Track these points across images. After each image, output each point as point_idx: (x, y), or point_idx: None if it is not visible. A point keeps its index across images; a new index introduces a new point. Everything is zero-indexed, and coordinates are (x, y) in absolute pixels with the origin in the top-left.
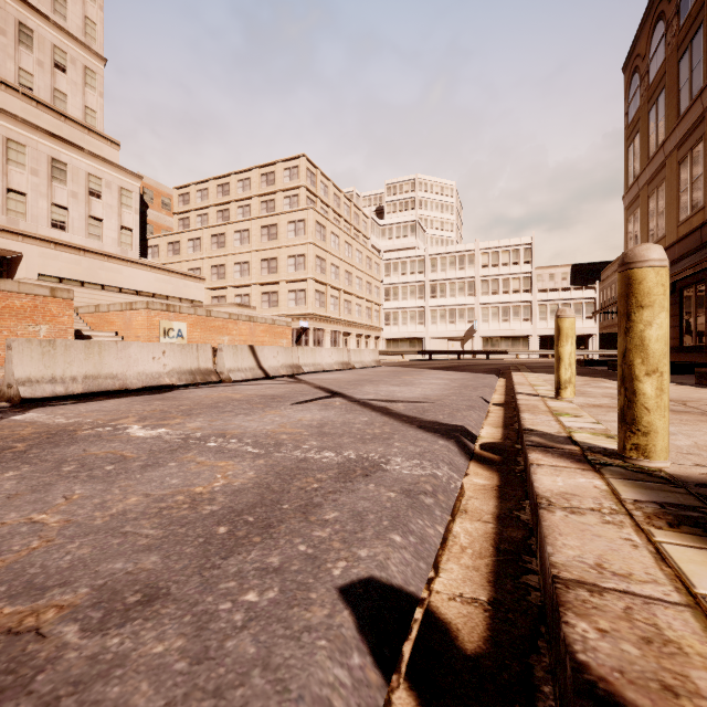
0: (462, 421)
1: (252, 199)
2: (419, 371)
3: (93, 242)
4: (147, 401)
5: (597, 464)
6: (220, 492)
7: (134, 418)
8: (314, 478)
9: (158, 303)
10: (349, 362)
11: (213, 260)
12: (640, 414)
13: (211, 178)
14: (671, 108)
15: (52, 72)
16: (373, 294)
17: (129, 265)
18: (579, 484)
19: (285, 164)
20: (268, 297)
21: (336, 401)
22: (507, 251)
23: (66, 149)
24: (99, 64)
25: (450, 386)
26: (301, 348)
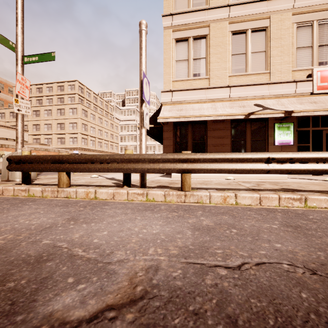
0: None
1: (53, 96)
2: None
3: None
4: None
5: None
6: None
7: None
8: None
9: None
10: None
11: (34, 122)
12: None
13: (33, 84)
14: None
15: None
16: (114, 139)
17: None
18: None
19: (69, 83)
20: (60, 140)
21: None
22: None
23: None
24: None
25: None
26: None
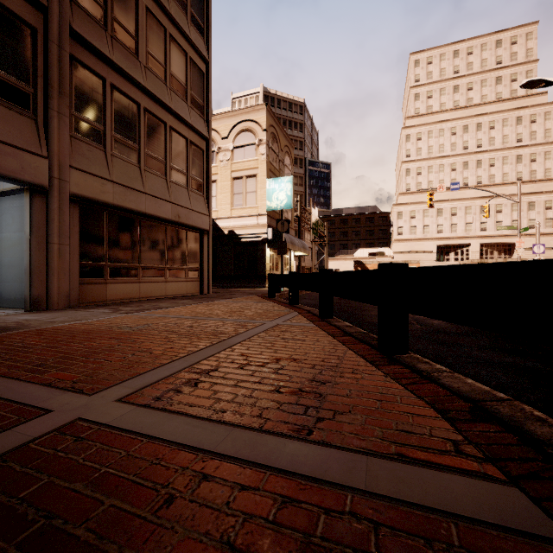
0: None
1: None
2: None
3: (547, 229)
4: None
5: None
6: None
7: None
8: None
9: None
10: None
11: None
12: None
13: None
14: None
15: (529, 165)
16: None
17: None
18: None
19: None
20: None
21: None
22: None
23: (534, 196)
24: (552, 146)
25: None
26: None
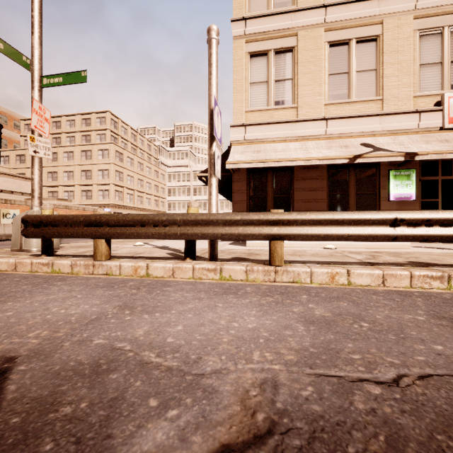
0: None
1: (76, 133)
2: None
3: None
4: None
5: None
6: None
7: None
8: None
9: None
10: None
11: (49, 168)
12: None
13: None
14: None
15: None
16: (160, 192)
17: None
18: None
19: (97, 114)
20: (86, 193)
21: None
22: None
23: None
24: None
25: None
26: None
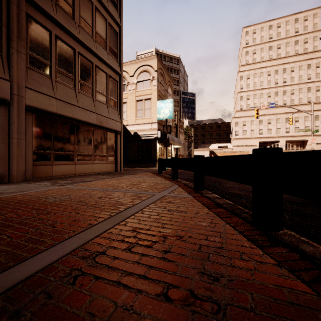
0: None
1: None
2: None
3: None
4: None
5: None
6: None
7: None
8: None
9: None
10: None
11: None
12: None
13: None
14: None
15: (315, 93)
16: None
17: None
18: None
19: None
20: None
21: None
22: None
23: (318, 112)
24: None
25: None
26: None
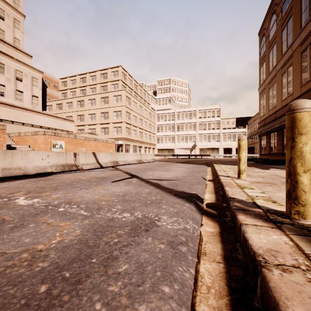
0: (195, 191)
1: (96, 85)
2: (172, 164)
3: (18, 102)
4: (36, 181)
5: (277, 223)
6: (54, 248)
7: (23, 192)
8: (116, 234)
9: (50, 132)
10: (141, 160)
11: (78, 112)
12: (300, 194)
13: (77, 74)
14: (278, 51)
15: None
16: (152, 129)
17: (37, 114)
18: (275, 240)
19: (112, 69)
20: (104, 130)
21: (133, 180)
22: (210, 111)
23: (4, 57)
24: (21, 18)
25: (187, 171)
26: (118, 153)
